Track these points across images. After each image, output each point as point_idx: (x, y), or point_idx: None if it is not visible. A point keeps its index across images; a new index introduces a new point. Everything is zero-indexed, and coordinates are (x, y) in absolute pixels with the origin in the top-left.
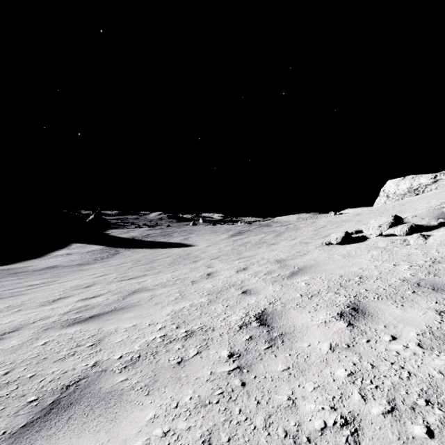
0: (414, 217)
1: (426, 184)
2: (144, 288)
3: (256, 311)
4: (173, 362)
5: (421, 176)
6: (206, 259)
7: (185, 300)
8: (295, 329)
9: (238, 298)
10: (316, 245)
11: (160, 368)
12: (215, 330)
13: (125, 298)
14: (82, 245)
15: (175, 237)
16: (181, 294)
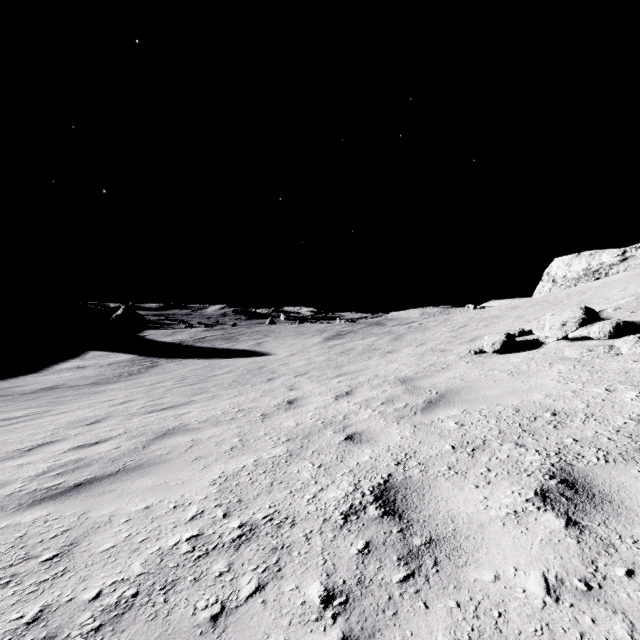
0: (618, 310)
1: (611, 264)
2: (182, 427)
3: (374, 481)
4: (203, 616)
5: (604, 252)
6: (287, 376)
7: (248, 452)
8: (456, 530)
9: (340, 450)
10: (459, 355)
11: (172, 636)
12: (297, 524)
13: (147, 446)
14: (103, 354)
15: (243, 341)
16: (242, 439)
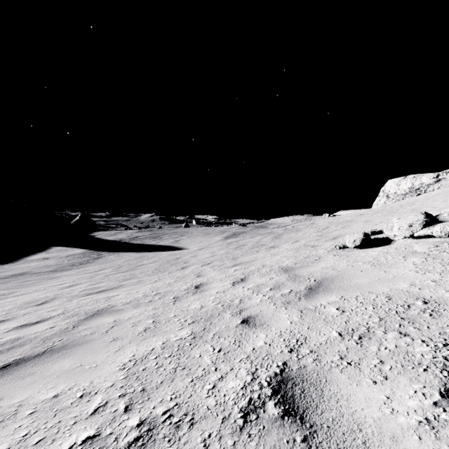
0: None
1: (428, 184)
2: (109, 308)
3: (271, 370)
4: None
5: (423, 175)
6: (196, 265)
7: (158, 334)
8: (367, 443)
9: (237, 334)
10: (326, 249)
11: None
12: (196, 424)
13: (76, 326)
14: (63, 249)
15: (165, 239)
16: (155, 320)
